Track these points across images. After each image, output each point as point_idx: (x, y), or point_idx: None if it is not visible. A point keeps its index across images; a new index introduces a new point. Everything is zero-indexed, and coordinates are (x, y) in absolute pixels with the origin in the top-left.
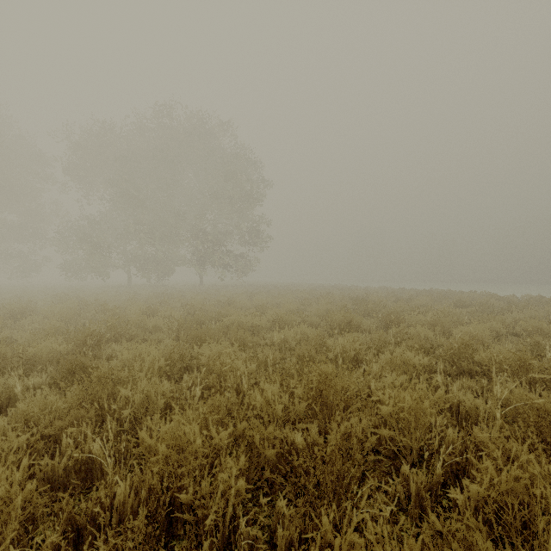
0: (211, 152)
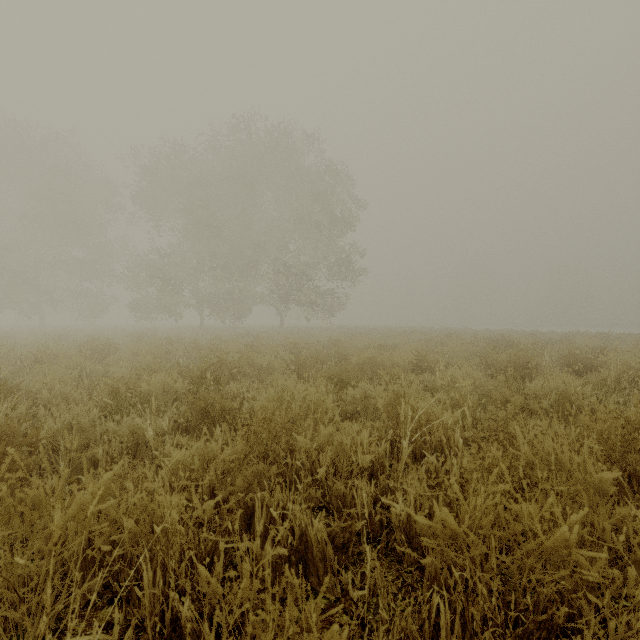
0: (295, 171)
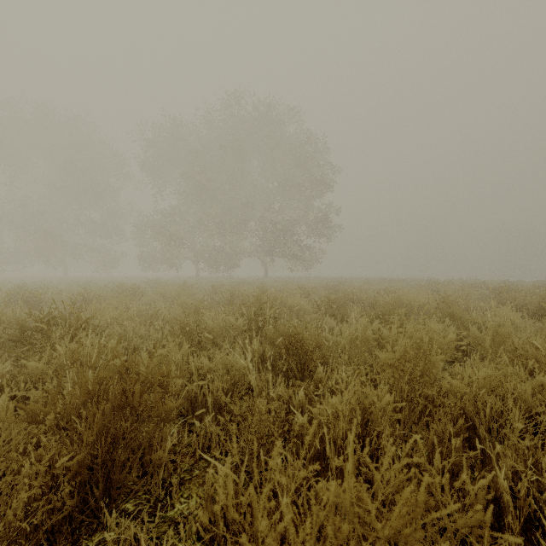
0: (279, 140)
